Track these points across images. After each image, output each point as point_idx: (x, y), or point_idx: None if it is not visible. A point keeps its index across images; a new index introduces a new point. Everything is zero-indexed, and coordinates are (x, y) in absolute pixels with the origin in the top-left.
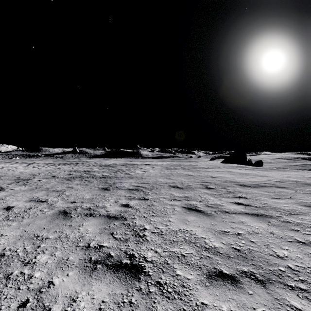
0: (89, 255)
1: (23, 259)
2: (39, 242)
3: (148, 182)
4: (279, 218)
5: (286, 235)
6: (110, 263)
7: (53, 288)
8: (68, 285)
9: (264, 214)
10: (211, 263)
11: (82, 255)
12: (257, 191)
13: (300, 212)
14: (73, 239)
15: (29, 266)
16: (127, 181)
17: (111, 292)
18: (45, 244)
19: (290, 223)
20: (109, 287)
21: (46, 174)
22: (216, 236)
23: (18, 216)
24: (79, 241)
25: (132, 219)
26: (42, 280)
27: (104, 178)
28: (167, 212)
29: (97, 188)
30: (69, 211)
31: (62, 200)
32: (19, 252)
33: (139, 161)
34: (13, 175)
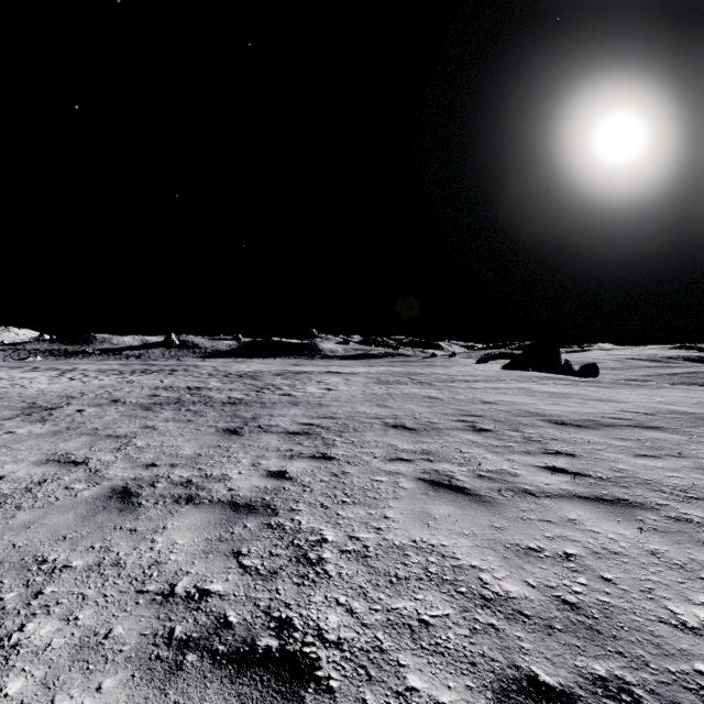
0: (169, 621)
1: None
2: (43, 579)
3: (335, 416)
4: (664, 511)
5: (692, 559)
6: (223, 648)
7: None
8: None
9: (623, 499)
10: (502, 648)
11: (149, 621)
12: (596, 438)
13: None
14: (134, 571)
15: None
16: (286, 411)
17: None
18: (57, 586)
19: (696, 525)
20: None
21: (99, 395)
22: (509, 564)
23: (8, 503)
24: (149, 576)
25: (293, 512)
26: None
27: (232, 405)
28: (381, 492)
29: (213, 429)
30: (137, 490)
31: (124, 461)
32: None
33: (315, 365)
34: (22, 397)
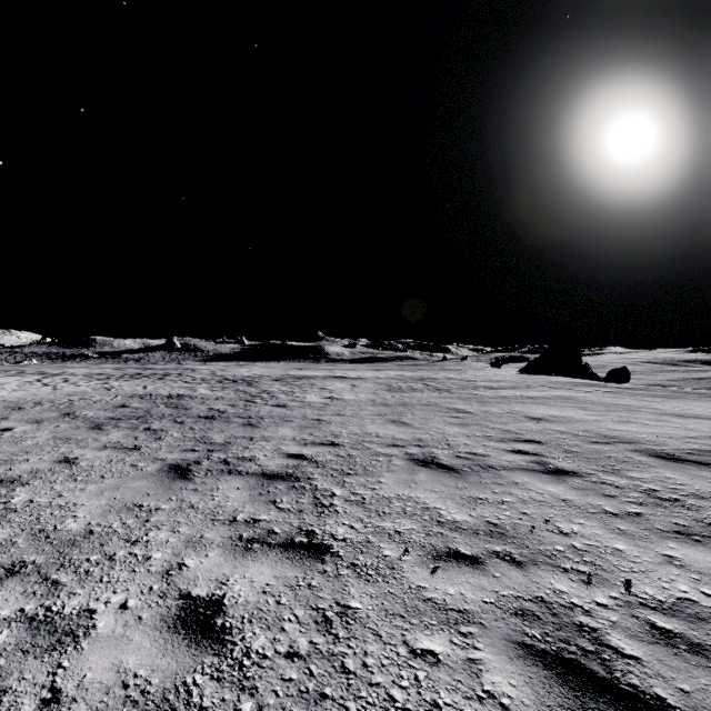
0: None
1: None
2: None
3: (336, 441)
4: None
5: None
6: None
7: None
8: None
9: None
10: None
11: None
12: None
13: None
14: None
15: None
16: (272, 431)
17: None
18: None
19: None
20: None
21: (56, 405)
22: None
23: None
24: None
25: None
26: None
27: (207, 421)
28: None
29: (156, 465)
30: None
31: None
32: None
33: (319, 369)
34: None
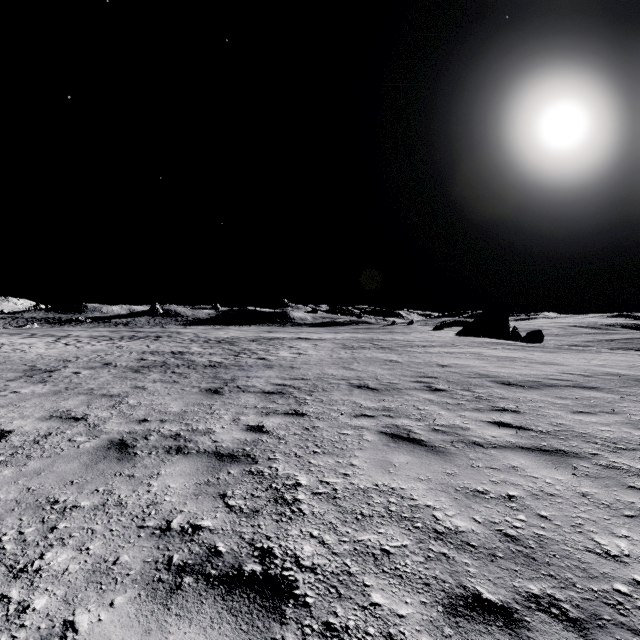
0: (168, 550)
1: (13, 561)
2: (56, 516)
3: (305, 377)
4: (596, 460)
5: (618, 500)
6: (215, 572)
7: None
8: (110, 631)
9: (560, 449)
10: (452, 572)
11: (151, 550)
12: (538, 397)
13: (639, 445)
14: (134, 510)
15: (25, 580)
16: (261, 373)
17: None
18: (69, 522)
19: (623, 471)
20: (208, 639)
21: (93, 359)
22: (459, 504)
23: (19, 453)
24: (148, 514)
25: (270, 460)
26: (48, 617)
27: (212, 368)
28: (347, 443)
29: (196, 389)
30: (132, 442)
31: (119, 417)
32: (7, 544)
33: (286, 332)
34: (23, 361)
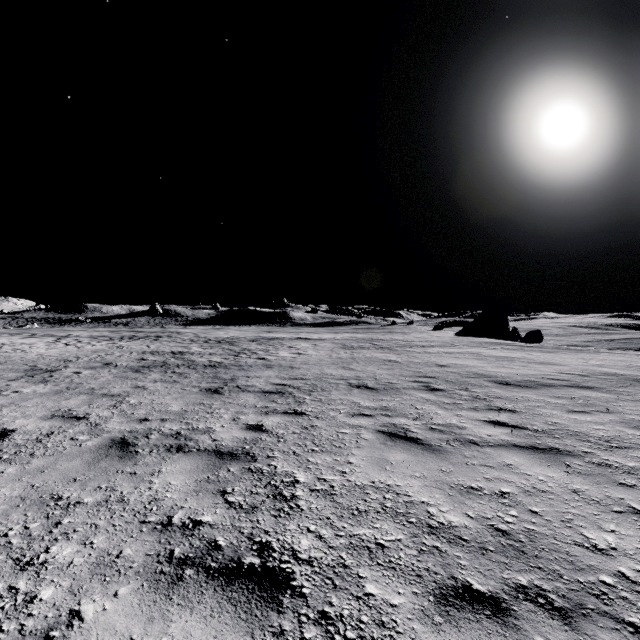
0: (169, 544)
1: (19, 555)
2: (60, 512)
3: (304, 377)
4: (589, 458)
5: (608, 496)
6: (215, 565)
7: (78, 630)
8: (114, 620)
9: (554, 447)
10: (444, 564)
11: (153, 544)
12: (535, 396)
13: (632, 443)
14: (136, 506)
15: (31, 572)
16: (261, 373)
17: (212, 639)
18: (73, 518)
19: (614, 469)
20: (208, 628)
21: (93, 358)
22: (453, 500)
23: (22, 451)
24: (150, 510)
25: (269, 458)
26: (55, 607)
27: (212, 368)
28: (345, 442)
29: (197, 389)
30: (134, 440)
31: (120, 416)
32: (13, 538)
33: (286, 332)
34: (24, 361)
